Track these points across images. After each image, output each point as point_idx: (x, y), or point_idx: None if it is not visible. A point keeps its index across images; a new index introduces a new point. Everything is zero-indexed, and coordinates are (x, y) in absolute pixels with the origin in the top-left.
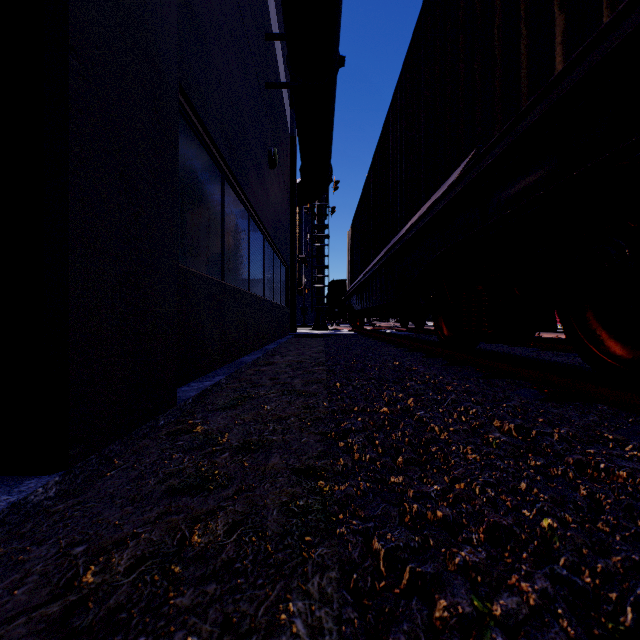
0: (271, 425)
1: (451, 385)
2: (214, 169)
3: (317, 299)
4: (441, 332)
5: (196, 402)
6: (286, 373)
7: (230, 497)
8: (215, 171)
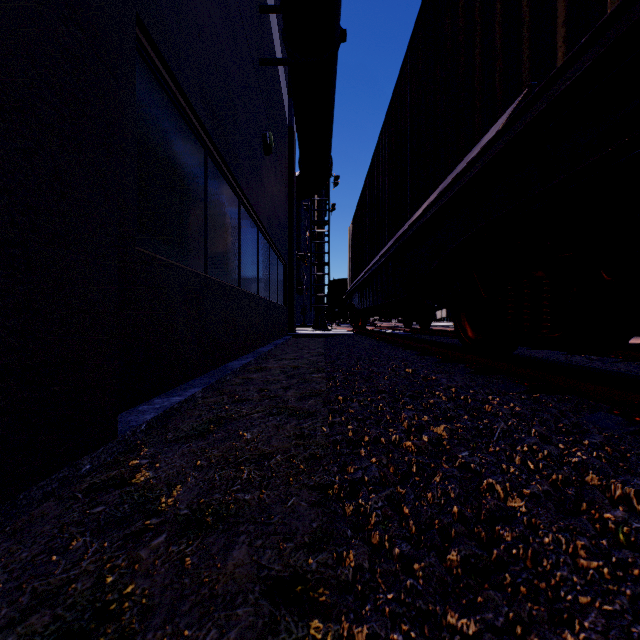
0: (246, 470)
1: (492, 405)
2: (194, 141)
3: (317, 298)
4: (464, 334)
5: (154, 427)
6: (278, 382)
7: None
8: (195, 144)
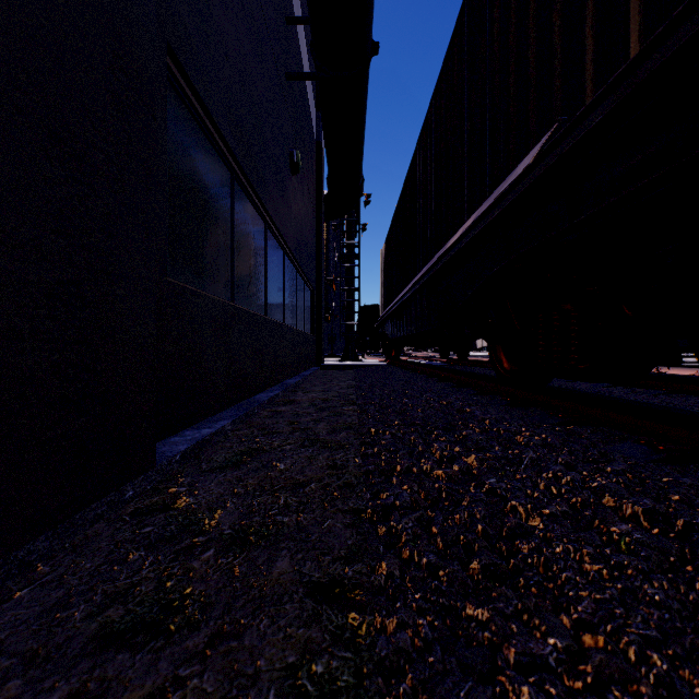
0: (283, 496)
1: (523, 436)
2: (220, 165)
3: (346, 326)
4: (500, 365)
5: (187, 458)
6: (308, 415)
7: (198, 653)
8: (222, 168)
